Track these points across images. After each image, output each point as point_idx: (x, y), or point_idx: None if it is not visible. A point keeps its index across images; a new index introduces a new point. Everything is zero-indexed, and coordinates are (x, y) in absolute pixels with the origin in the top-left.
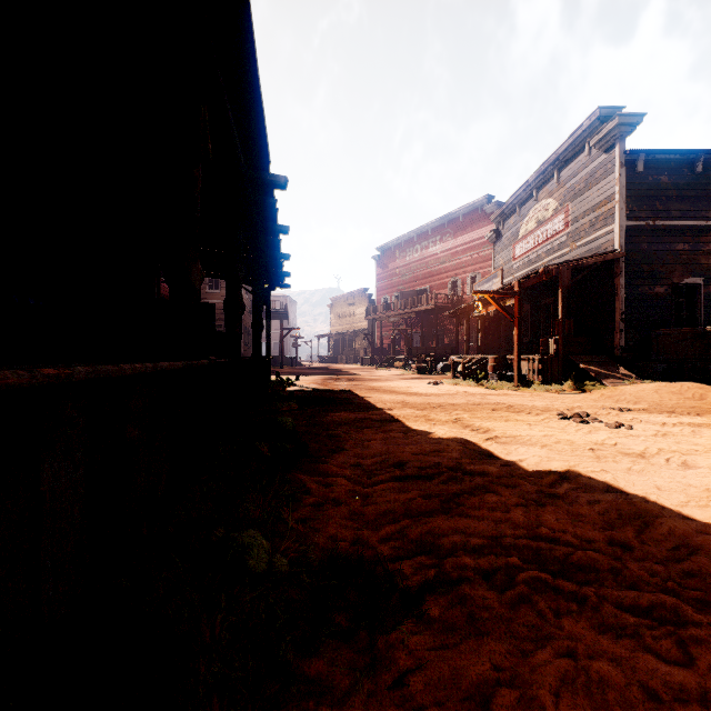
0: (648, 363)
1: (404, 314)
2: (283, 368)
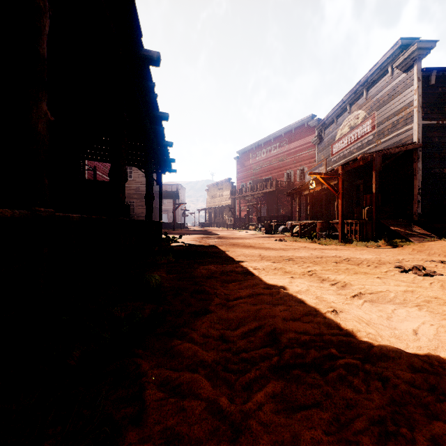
0: (441, 225)
1: (255, 195)
2: (175, 230)
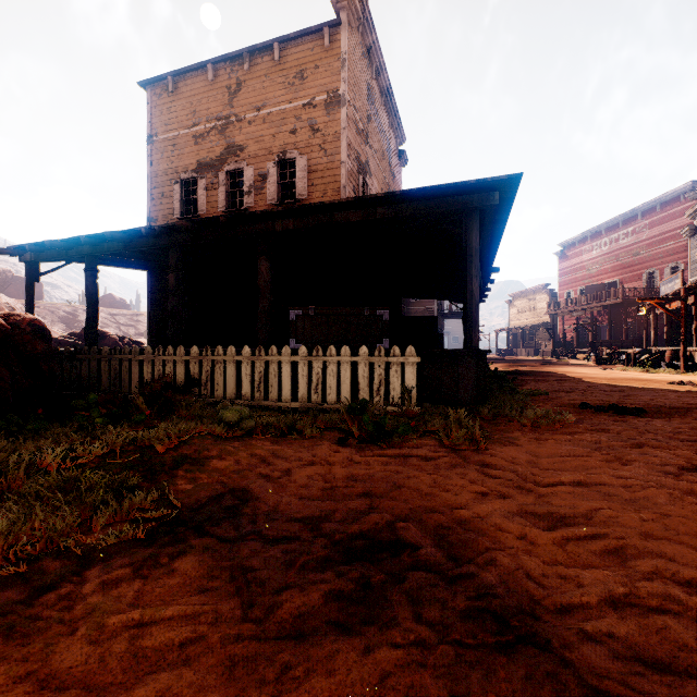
0: None
1: (589, 309)
2: None
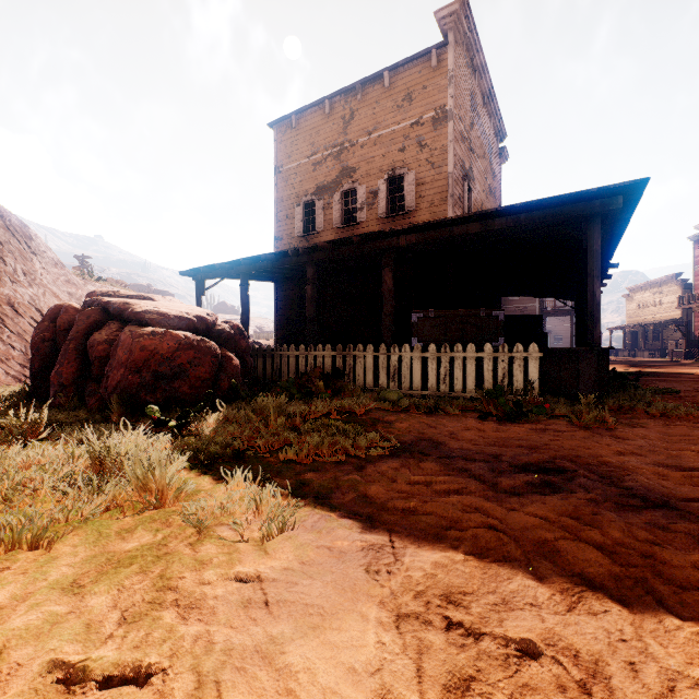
0: None
1: None
2: None
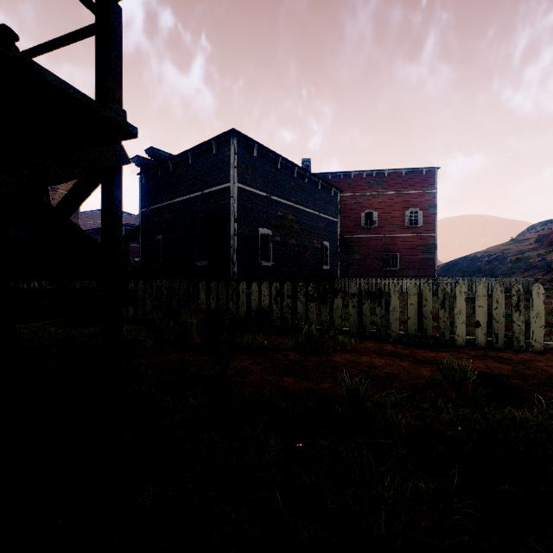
0: None
1: None
2: None
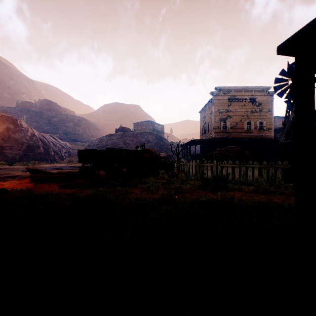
0: None
1: None
2: None
